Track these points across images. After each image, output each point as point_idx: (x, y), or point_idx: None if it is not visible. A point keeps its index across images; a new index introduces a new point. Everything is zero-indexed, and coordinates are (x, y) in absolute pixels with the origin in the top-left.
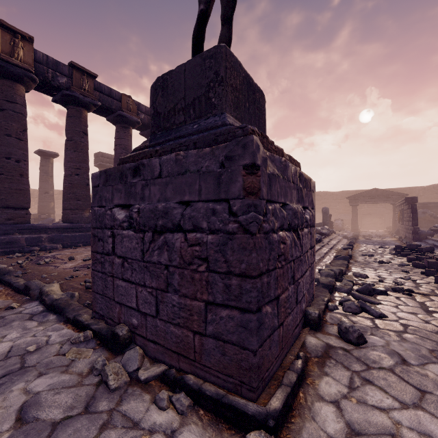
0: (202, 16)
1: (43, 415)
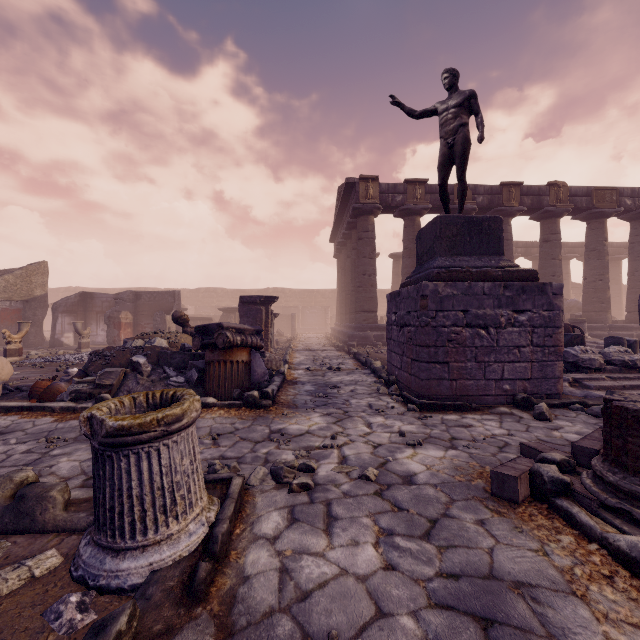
0: (440, 187)
1: (357, 391)
